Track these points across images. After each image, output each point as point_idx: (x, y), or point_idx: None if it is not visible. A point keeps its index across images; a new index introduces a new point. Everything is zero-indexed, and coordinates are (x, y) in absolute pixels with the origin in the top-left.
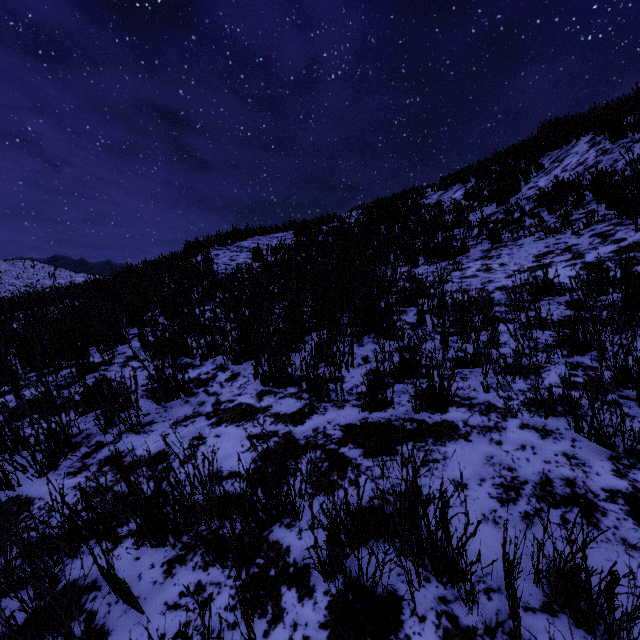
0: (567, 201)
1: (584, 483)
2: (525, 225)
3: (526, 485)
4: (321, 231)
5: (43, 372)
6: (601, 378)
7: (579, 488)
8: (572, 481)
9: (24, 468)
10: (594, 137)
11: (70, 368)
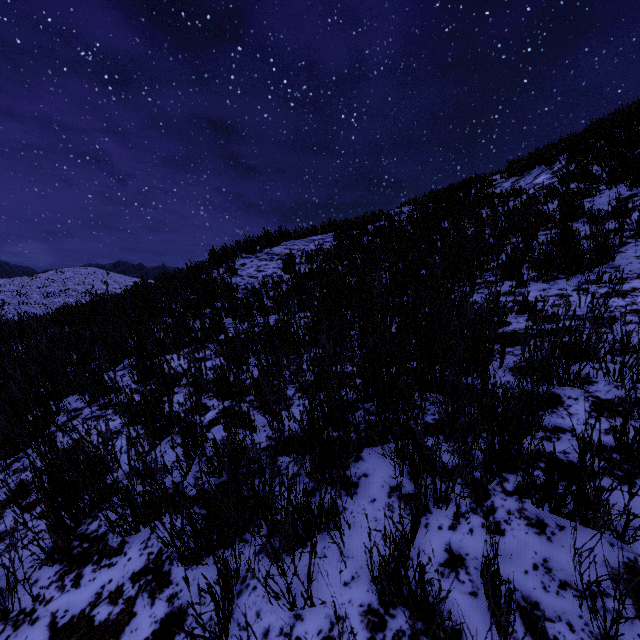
0: None
1: None
2: None
3: None
4: (366, 232)
5: None
6: None
7: None
8: None
9: None
10: None
11: None
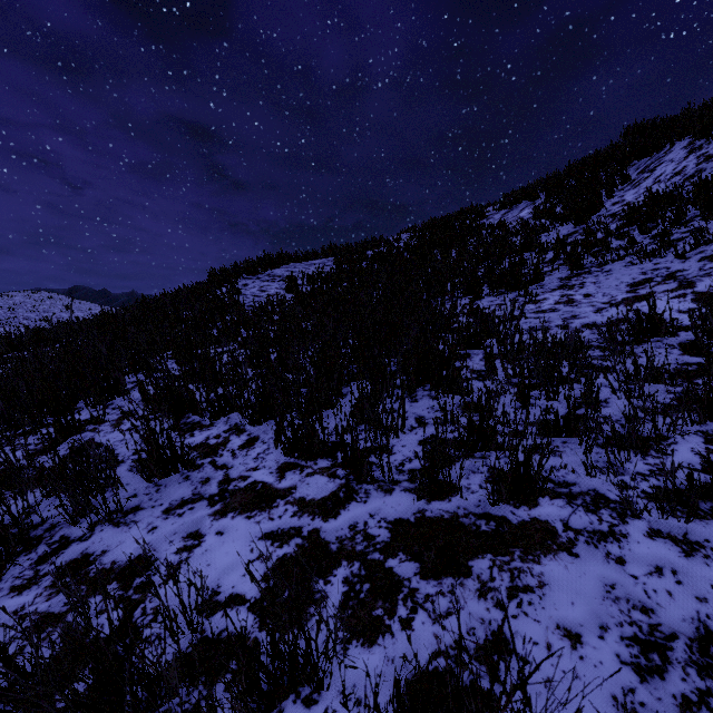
0: (666, 217)
1: None
2: (612, 247)
3: (675, 642)
4: (365, 257)
5: (7, 437)
6: None
7: None
8: None
9: None
10: (693, 141)
11: (46, 429)
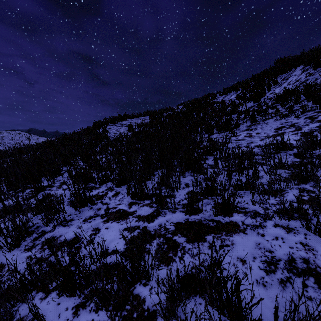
0: (291, 100)
1: (314, 261)
2: (269, 112)
3: (280, 262)
4: (163, 116)
5: (15, 192)
6: (318, 197)
7: (311, 264)
8: (307, 260)
9: (0, 247)
10: (304, 67)
11: (30, 189)
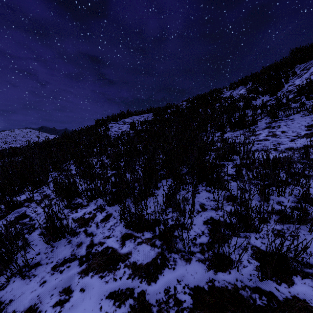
0: None
1: None
2: (291, 107)
3: None
4: (167, 113)
5: None
6: None
7: None
8: None
9: None
10: None
11: (0, 207)
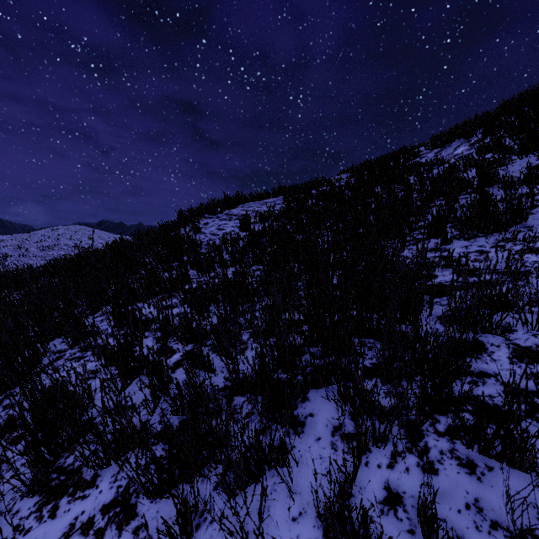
0: None
1: None
2: None
3: None
4: (310, 195)
5: None
6: None
7: None
8: None
9: None
10: None
11: None
